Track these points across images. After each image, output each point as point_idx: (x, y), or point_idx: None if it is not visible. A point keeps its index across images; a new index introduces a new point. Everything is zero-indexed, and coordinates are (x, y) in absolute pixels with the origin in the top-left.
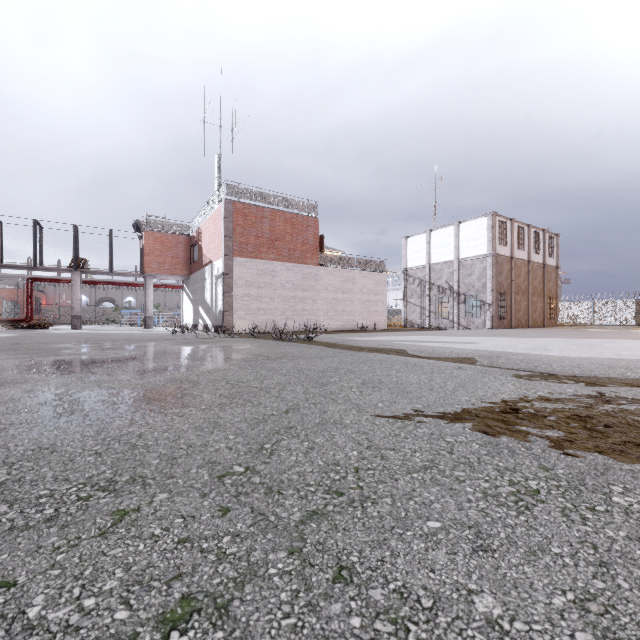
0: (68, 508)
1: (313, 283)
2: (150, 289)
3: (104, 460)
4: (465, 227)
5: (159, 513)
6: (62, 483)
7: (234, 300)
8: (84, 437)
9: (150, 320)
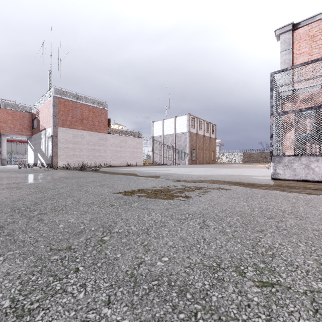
0: None
1: (104, 142)
2: (4, 142)
3: None
4: (178, 119)
5: None
6: None
7: (59, 150)
8: None
9: (4, 161)
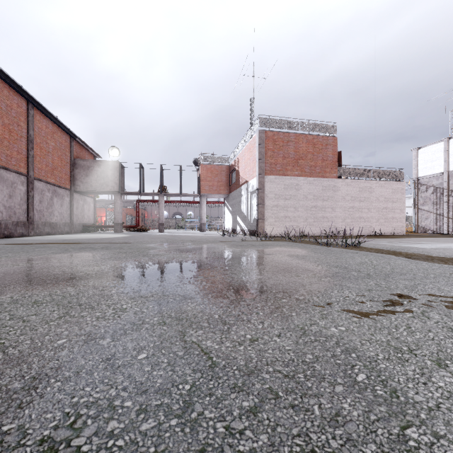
0: None
1: (332, 194)
2: (204, 205)
3: None
4: None
5: None
6: None
7: (266, 210)
8: None
9: (204, 226)
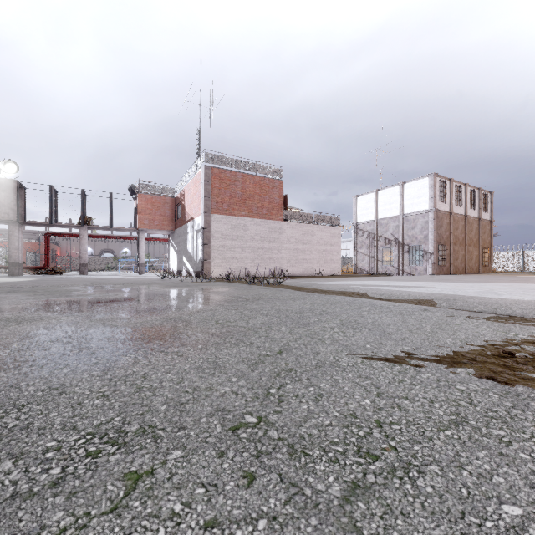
0: (76, 467)
1: (278, 236)
2: (142, 241)
3: (111, 404)
4: (409, 187)
5: (176, 478)
6: (70, 432)
7: (212, 250)
8: (91, 377)
9: (142, 267)
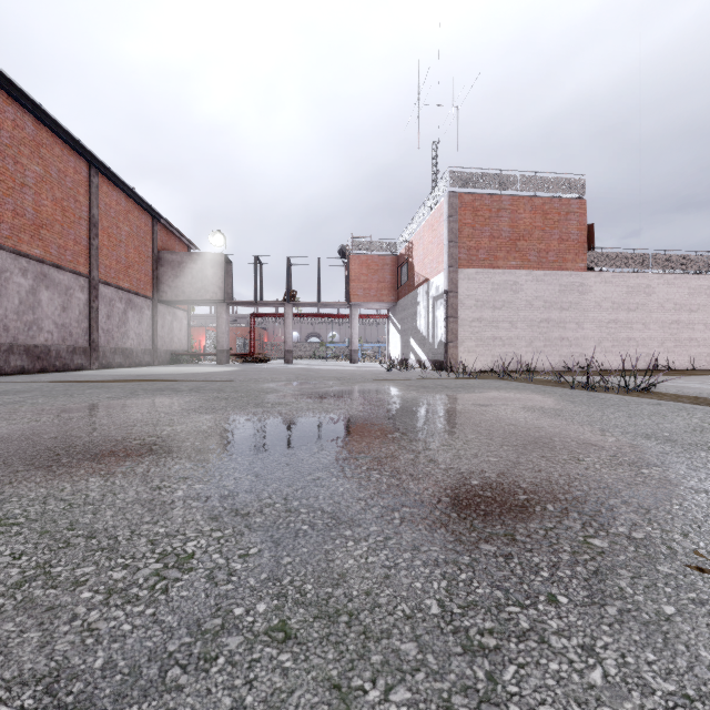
0: None
1: (576, 298)
2: (355, 320)
3: None
4: None
5: None
6: None
7: (460, 327)
8: None
9: (355, 354)
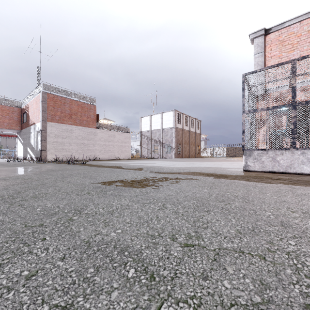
0: None
1: (93, 137)
2: None
3: None
4: (165, 115)
5: None
6: None
7: (48, 144)
8: None
9: None
